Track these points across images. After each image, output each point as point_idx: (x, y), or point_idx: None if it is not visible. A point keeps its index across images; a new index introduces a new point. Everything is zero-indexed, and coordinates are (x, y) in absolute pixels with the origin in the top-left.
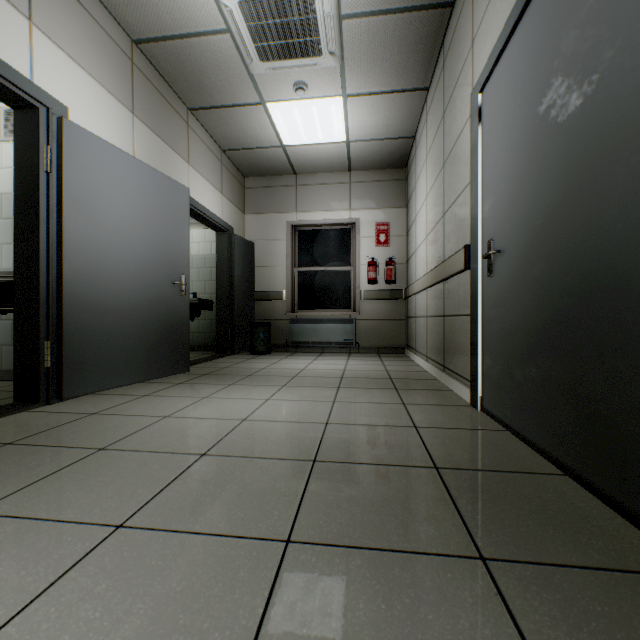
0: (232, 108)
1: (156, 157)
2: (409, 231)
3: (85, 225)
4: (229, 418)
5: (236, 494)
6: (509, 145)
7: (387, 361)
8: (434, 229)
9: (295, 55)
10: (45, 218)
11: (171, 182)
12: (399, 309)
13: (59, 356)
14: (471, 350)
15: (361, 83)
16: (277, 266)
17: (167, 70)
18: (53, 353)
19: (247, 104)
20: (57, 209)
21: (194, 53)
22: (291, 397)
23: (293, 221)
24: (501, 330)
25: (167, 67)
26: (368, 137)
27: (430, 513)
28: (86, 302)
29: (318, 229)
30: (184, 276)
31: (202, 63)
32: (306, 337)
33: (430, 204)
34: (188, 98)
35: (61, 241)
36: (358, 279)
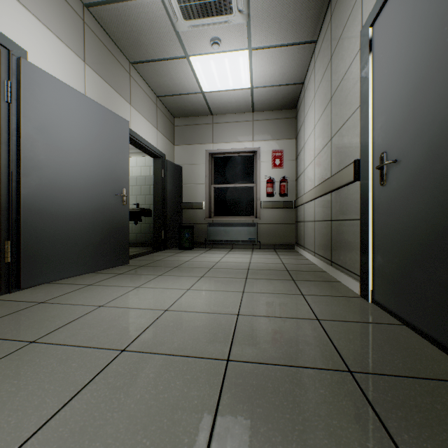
0: (163, 61)
1: (104, 97)
2: (298, 156)
3: (41, 147)
4: (153, 308)
5: (146, 407)
6: (407, 62)
7: (282, 255)
8: (321, 151)
9: (211, 13)
10: (6, 140)
11: (114, 116)
12: (290, 215)
13: (18, 253)
14: (361, 249)
15: (263, 38)
16: (198, 184)
17: (112, 30)
18: (13, 251)
19: (175, 58)
20: (16, 133)
21: (132, 14)
22: (207, 287)
23: (210, 150)
24: (396, 233)
25: (112, 27)
26: (267, 84)
27: (362, 445)
28: (41, 209)
29: (229, 156)
30: (125, 189)
31: (139, 23)
32: (220, 236)
33: (318, 132)
34: (129, 53)
35: (19, 159)
36: (259, 193)
